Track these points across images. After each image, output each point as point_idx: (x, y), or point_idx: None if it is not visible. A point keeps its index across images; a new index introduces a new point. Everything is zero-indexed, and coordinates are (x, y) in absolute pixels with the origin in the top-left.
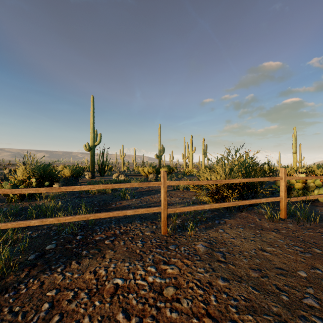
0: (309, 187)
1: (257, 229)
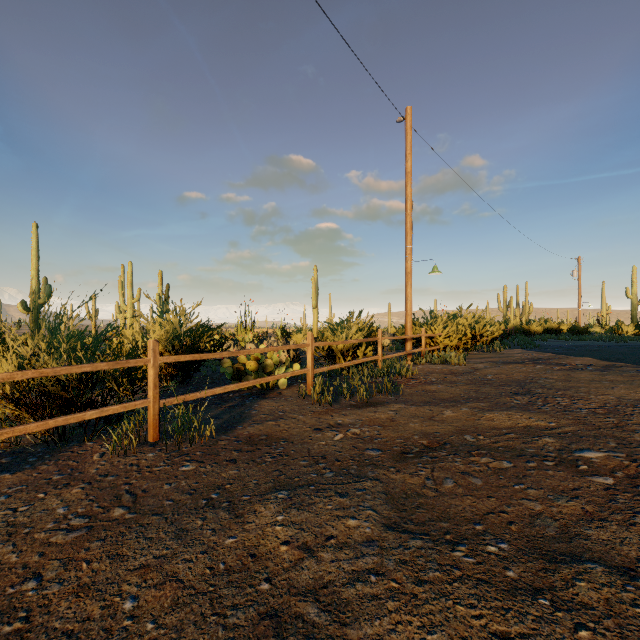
0: (266, 367)
1: (49, 489)
